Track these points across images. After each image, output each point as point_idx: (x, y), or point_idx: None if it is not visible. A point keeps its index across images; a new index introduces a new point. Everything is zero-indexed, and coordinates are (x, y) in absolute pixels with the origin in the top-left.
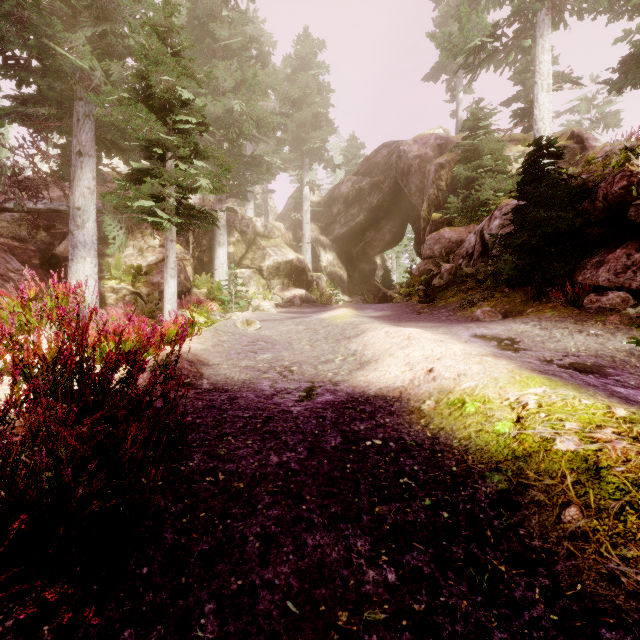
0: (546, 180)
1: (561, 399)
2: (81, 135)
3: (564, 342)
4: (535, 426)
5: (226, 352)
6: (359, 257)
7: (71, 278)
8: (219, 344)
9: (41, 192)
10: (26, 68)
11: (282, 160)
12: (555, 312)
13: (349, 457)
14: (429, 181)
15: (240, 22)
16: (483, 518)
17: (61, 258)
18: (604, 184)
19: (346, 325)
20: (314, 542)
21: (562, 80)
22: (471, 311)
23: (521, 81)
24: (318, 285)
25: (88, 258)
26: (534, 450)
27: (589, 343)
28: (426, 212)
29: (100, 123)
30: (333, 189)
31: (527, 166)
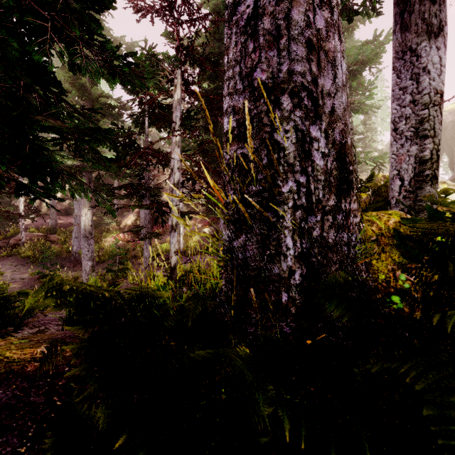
0: None
1: None
2: None
3: None
4: None
5: None
6: None
7: None
8: None
9: None
10: None
11: None
12: None
13: None
14: None
15: None
16: None
17: None
18: None
19: None
20: None
21: None
22: None
23: None
24: None
25: None
26: None
27: None
28: None
29: None
30: None
31: None
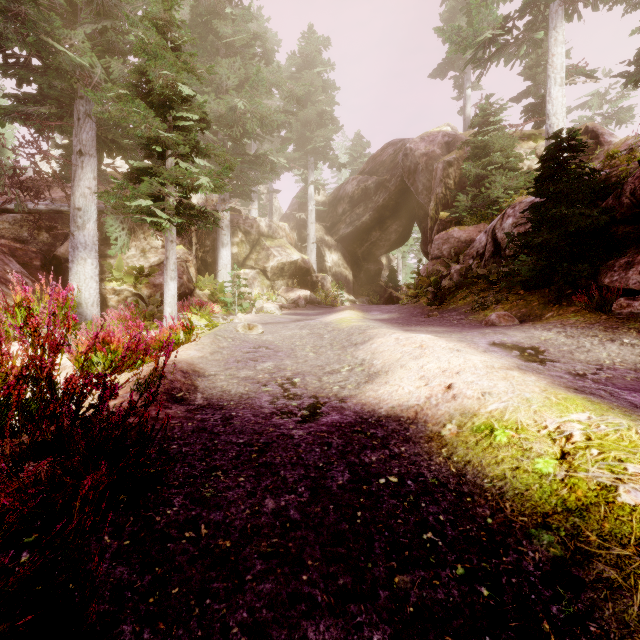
0: (567, 175)
1: (613, 430)
2: (82, 134)
3: (595, 352)
4: (587, 467)
5: (225, 360)
6: (365, 257)
7: (71, 280)
8: (218, 351)
9: (42, 193)
10: (26, 67)
11: (286, 159)
12: (580, 317)
13: (359, 501)
14: (436, 179)
15: (244, 19)
16: (536, 600)
17: (62, 259)
18: (631, 179)
19: (352, 330)
20: (317, 636)
21: (576, 73)
22: (484, 314)
23: (531, 76)
24: (323, 286)
25: (89, 259)
26: (591, 502)
27: (625, 354)
28: (433, 211)
29: (101, 122)
30: (338, 188)
31: (546, 160)
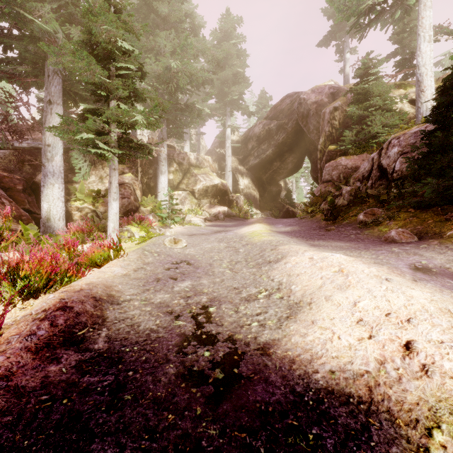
0: None
1: None
2: (51, 88)
3: None
4: None
5: (146, 278)
6: (268, 181)
7: (43, 200)
8: (142, 267)
9: (24, 134)
10: (9, 36)
11: (210, 109)
12: None
13: None
14: (324, 121)
15: None
16: None
17: (39, 184)
18: None
19: (264, 245)
20: None
21: (440, 33)
22: (378, 230)
23: (399, 40)
24: (237, 203)
25: (56, 184)
26: None
27: None
28: (322, 145)
29: (65, 78)
30: (248, 130)
31: (444, 90)
